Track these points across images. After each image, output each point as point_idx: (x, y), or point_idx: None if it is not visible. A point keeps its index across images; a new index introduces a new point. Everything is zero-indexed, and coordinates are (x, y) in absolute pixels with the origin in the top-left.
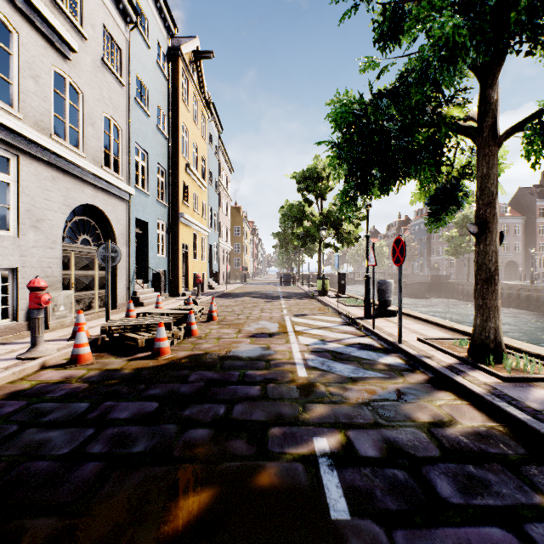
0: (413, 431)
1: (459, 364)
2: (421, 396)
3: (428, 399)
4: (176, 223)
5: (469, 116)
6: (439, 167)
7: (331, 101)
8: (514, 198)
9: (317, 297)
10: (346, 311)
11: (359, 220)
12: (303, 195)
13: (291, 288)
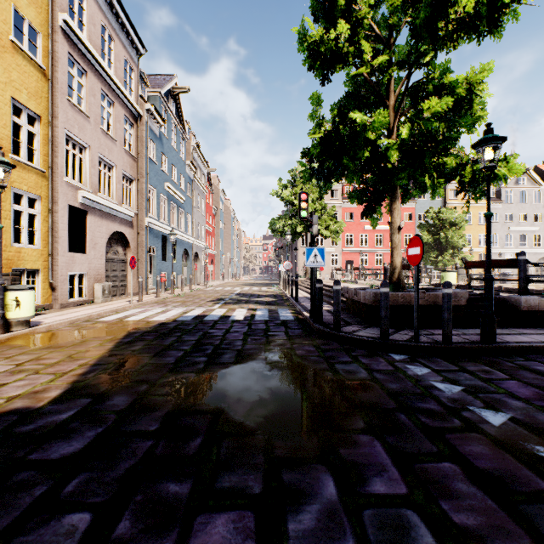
0: None
1: None
2: None
3: None
4: None
5: None
6: None
7: None
8: None
9: None
10: None
11: None
12: None
13: None
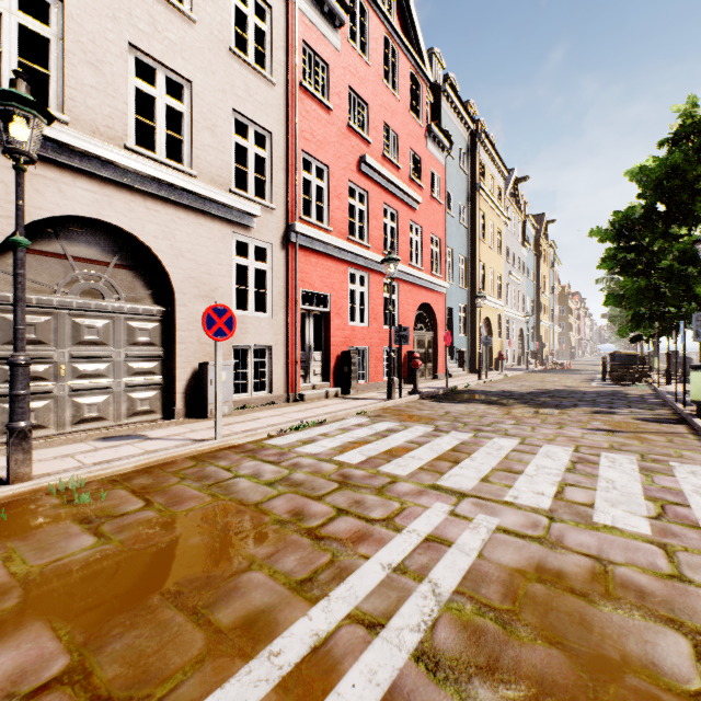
0: None
1: None
2: None
3: None
4: (537, 325)
5: None
6: None
7: (611, 311)
8: None
9: None
10: None
11: None
12: None
13: None
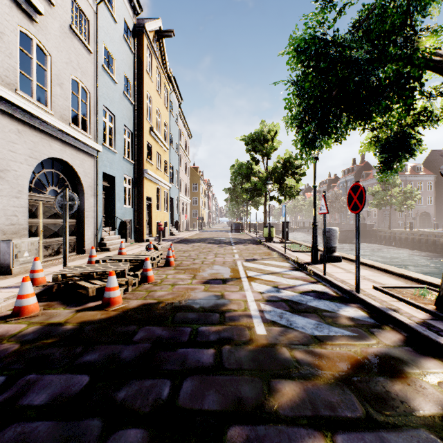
0: (426, 436)
1: (433, 320)
2: (408, 367)
3: (420, 373)
4: (141, 178)
5: (437, 52)
6: (410, 103)
7: (290, 37)
8: (427, 159)
9: (264, 243)
10: (293, 256)
11: (300, 176)
12: (251, 155)
13: (240, 235)
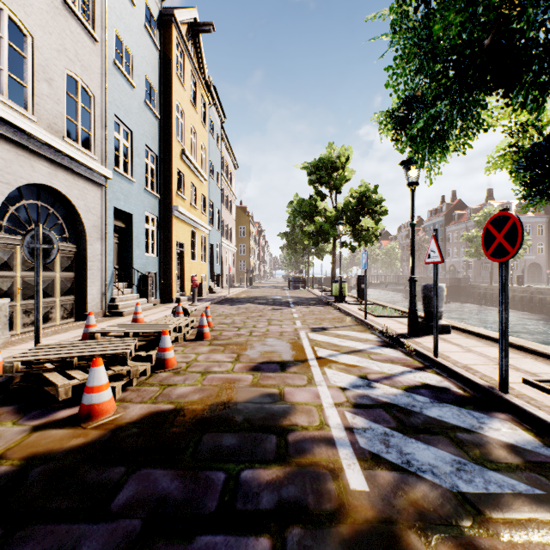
0: None
1: None
2: None
3: None
4: (169, 217)
5: None
6: None
7: None
8: None
9: (334, 304)
10: (378, 324)
11: (380, 215)
12: (315, 188)
13: (300, 292)
